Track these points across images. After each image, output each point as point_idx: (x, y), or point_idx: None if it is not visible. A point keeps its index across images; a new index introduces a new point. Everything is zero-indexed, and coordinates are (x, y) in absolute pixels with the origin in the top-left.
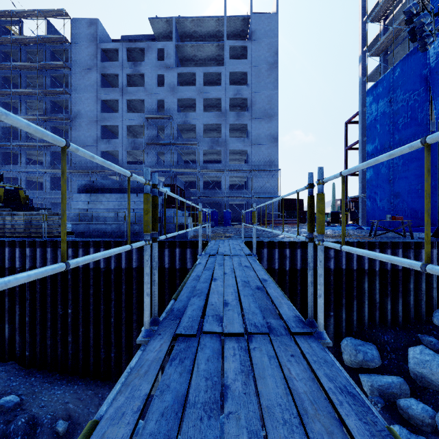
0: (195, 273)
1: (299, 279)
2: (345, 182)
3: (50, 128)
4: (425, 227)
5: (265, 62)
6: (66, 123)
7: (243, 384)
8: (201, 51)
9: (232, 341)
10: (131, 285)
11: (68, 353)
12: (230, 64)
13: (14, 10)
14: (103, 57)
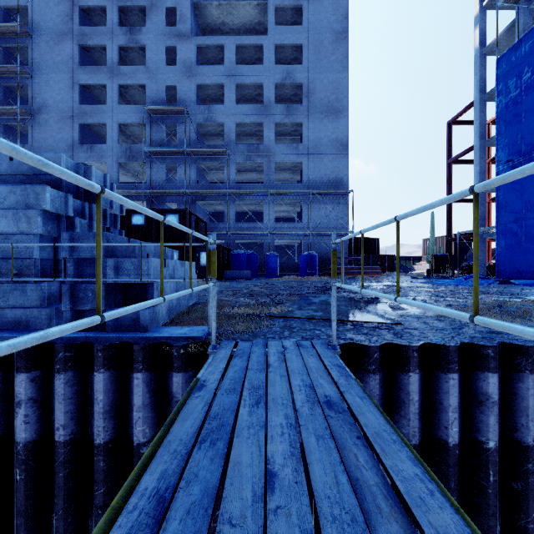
0: None
1: None
2: (448, 212)
3: (0, 127)
4: None
5: (328, 29)
6: (25, 120)
7: None
8: (232, 14)
9: None
10: None
11: None
12: (276, 32)
13: None
14: (85, 21)
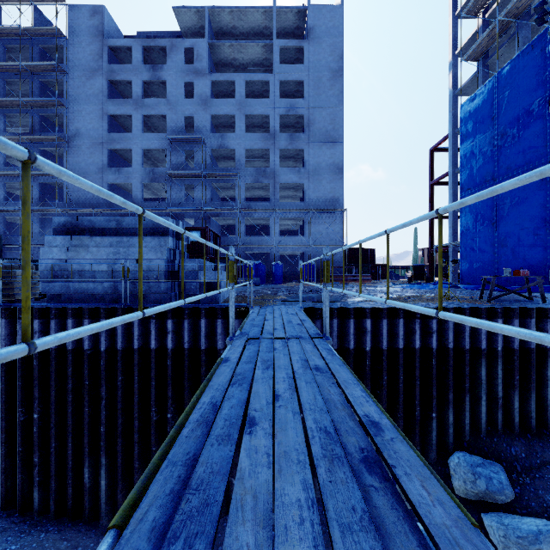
0: (209, 394)
1: (385, 364)
2: (430, 227)
3: (38, 152)
4: None
5: (326, 68)
6: (60, 146)
7: None
8: (242, 52)
9: None
10: (131, 375)
11: (33, 481)
12: (280, 70)
13: None
14: (112, 58)
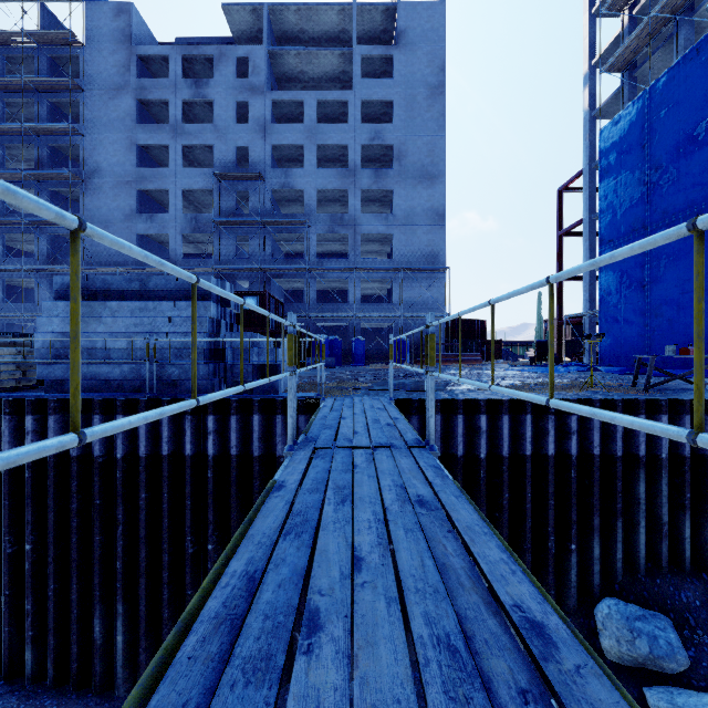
0: (245, 554)
1: (506, 477)
2: (558, 291)
3: (47, 194)
4: None
5: (422, 83)
6: (75, 185)
7: None
8: (313, 63)
9: None
10: (159, 492)
11: (25, 635)
12: (362, 86)
13: None
14: (143, 71)
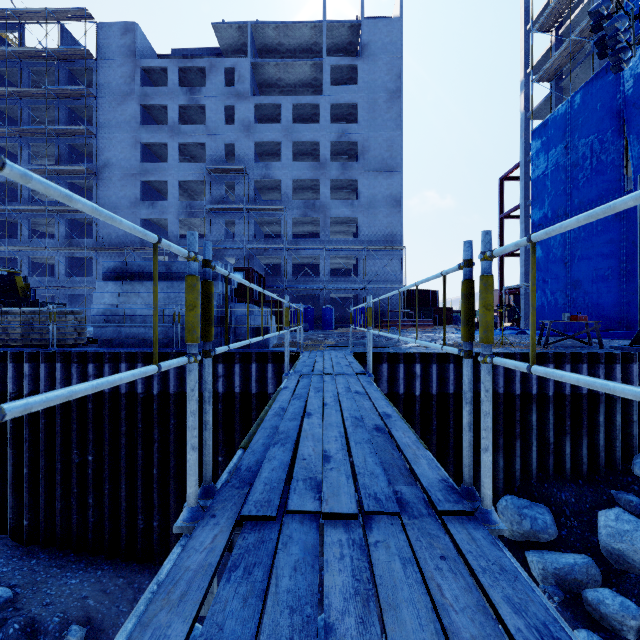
0: (277, 404)
1: (435, 409)
2: (500, 266)
3: (65, 185)
4: None
5: (383, 89)
6: (89, 178)
7: (360, 622)
8: (289, 72)
9: (338, 528)
10: (183, 419)
11: (88, 522)
12: (331, 91)
13: (11, 9)
14: (145, 80)
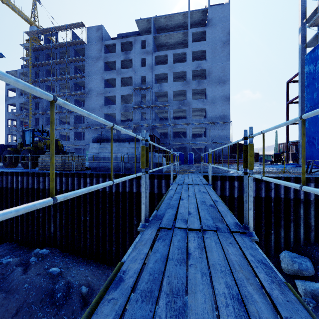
0: (169, 195)
1: None
2: (286, 130)
3: (73, 100)
4: (302, 165)
5: (219, 41)
6: (83, 96)
7: (199, 253)
8: (171, 38)
9: (193, 233)
10: (125, 203)
11: (87, 245)
12: (192, 45)
13: (53, 27)
14: (106, 50)
